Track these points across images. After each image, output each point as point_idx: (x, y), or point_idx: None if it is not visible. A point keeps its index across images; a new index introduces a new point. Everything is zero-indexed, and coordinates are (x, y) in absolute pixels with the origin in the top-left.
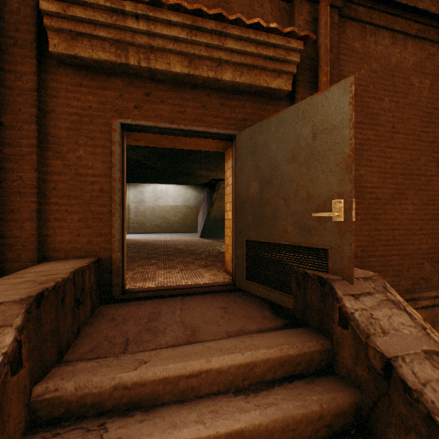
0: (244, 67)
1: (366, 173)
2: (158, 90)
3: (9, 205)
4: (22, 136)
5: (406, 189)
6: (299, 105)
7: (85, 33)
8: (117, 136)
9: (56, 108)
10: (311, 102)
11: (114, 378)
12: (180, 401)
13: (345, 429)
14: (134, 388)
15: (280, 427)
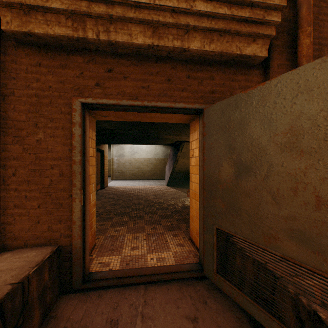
0: (214, 33)
1: None
2: (120, 66)
3: None
4: None
5: None
6: (299, 71)
7: (36, 5)
8: (77, 116)
9: (15, 90)
10: (324, 65)
11: None
12: None
13: None
14: None
15: None
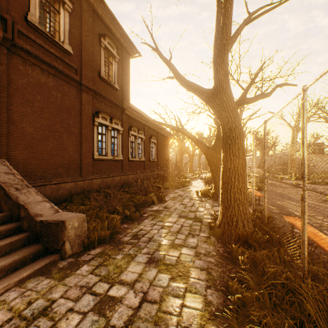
0: None
1: (27, 127)
2: None
3: None
4: None
5: (50, 137)
6: None
7: None
8: None
9: None
10: None
11: None
12: None
13: None
14: None
15: None
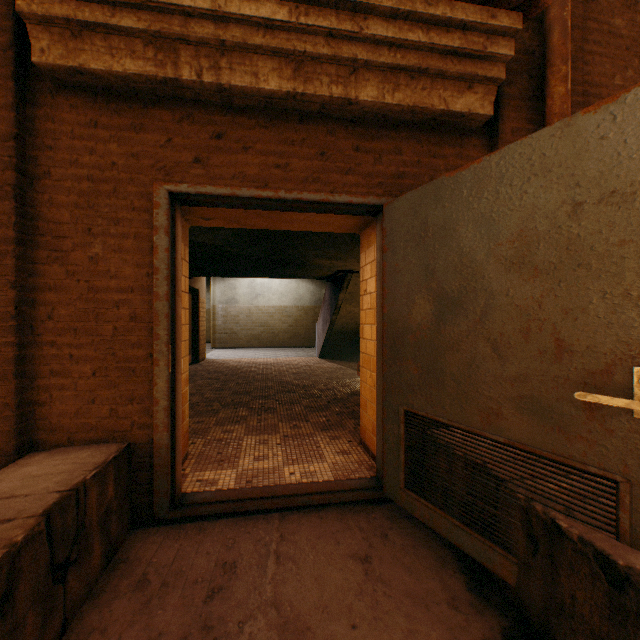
0: (401, 74)
1: None
2: (237, 128)
3: None
4: None
5: None
6: (533, 140)
7: (94, 22)
8: (162, 215)
9: (53, 168)
10: (568, 132)
11: None
12: None
13: None
14: None
15: None
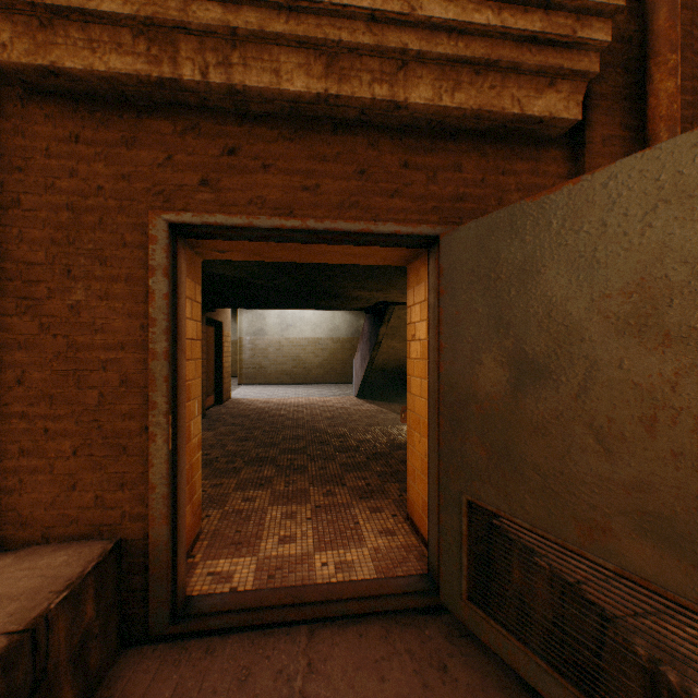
0: (463, 68)
1: None
2: (254, 141)
3: None
4: None
5: None
6: (661, 151)
7: (67, 6)
8: (160, 252)
9: (23, 194)
10: None
11: None
12: None
13: None
14: None
15: None
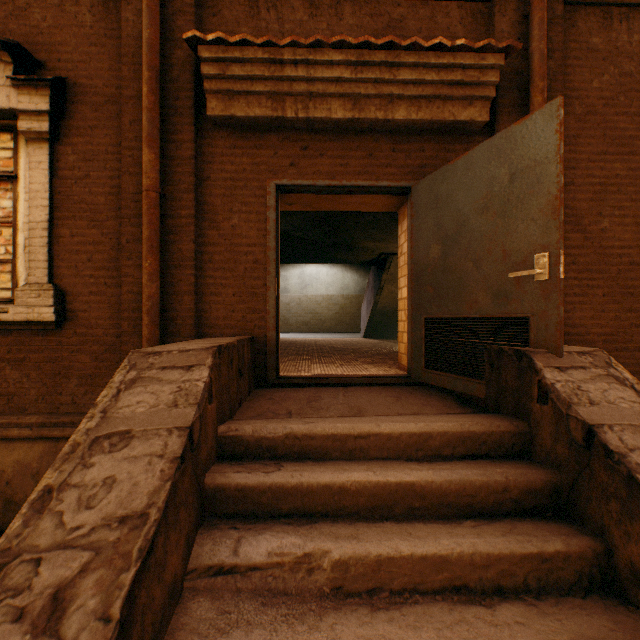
0: (422, 100)
1: (612, 227)
2: (316, 143)
3: (171, 278)
4: (182, 207)
5: None
6: (492, 140)
7: (242, 91)
8: (272, 199)
9: (211, 174)
10: (508, 135)
11: (286, 428)
12: (349, 459)
13: (537, 509)
14: (304, 440)
15: (456, 490)
